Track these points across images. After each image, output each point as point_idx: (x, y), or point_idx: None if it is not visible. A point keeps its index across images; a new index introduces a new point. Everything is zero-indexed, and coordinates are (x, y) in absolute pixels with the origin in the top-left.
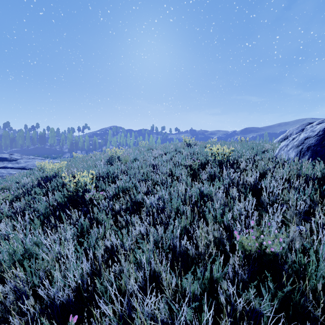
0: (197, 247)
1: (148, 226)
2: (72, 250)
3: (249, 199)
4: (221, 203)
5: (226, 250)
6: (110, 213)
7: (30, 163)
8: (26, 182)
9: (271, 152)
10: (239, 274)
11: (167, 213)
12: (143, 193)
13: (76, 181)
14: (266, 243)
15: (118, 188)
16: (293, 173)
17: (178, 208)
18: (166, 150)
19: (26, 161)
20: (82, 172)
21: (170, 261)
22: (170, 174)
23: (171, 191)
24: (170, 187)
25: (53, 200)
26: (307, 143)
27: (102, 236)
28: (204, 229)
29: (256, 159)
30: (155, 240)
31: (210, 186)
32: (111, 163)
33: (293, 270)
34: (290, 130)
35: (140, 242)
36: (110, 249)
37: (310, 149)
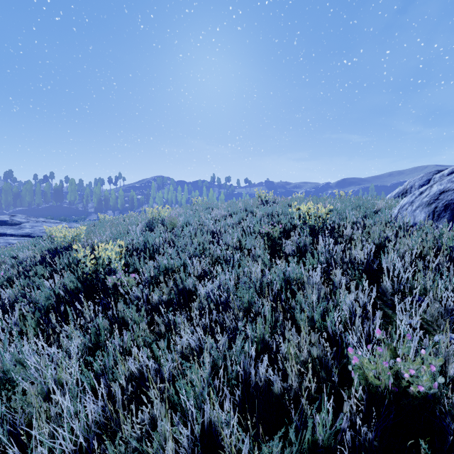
0: (282, 369)
1: (202, 335)
2: (77, 374)
3: (362, 287)
4: (318, 293)
5: (334, 381)
6: (143, 309)
7: (38, 229)
8: (26, 257)
9: (386, 212)
10: (364, 435)
11: (233, 311)
12: (197, 275)
13: (96, 256)
14: (407, 373)
15: (159, 267)
16: (429, 246)
17: (251, 302)
18: (232, 210)
19: (33, 225)
20: (108, 243)
21: (238, 402)
22: (238, 246)
23: (239, 273)
24: (238, 266)
25: (62, 286)
26: (445, 200)
27: (128, 349)
28: (294, 340)
29: (367, 224)
30: (213, 361)
31: (299, 265)
32: (152, 228)
33: (452, 419)
34: (411, 181)
35: (189, 360)
36: (137, 376)
37: (449, 208)
